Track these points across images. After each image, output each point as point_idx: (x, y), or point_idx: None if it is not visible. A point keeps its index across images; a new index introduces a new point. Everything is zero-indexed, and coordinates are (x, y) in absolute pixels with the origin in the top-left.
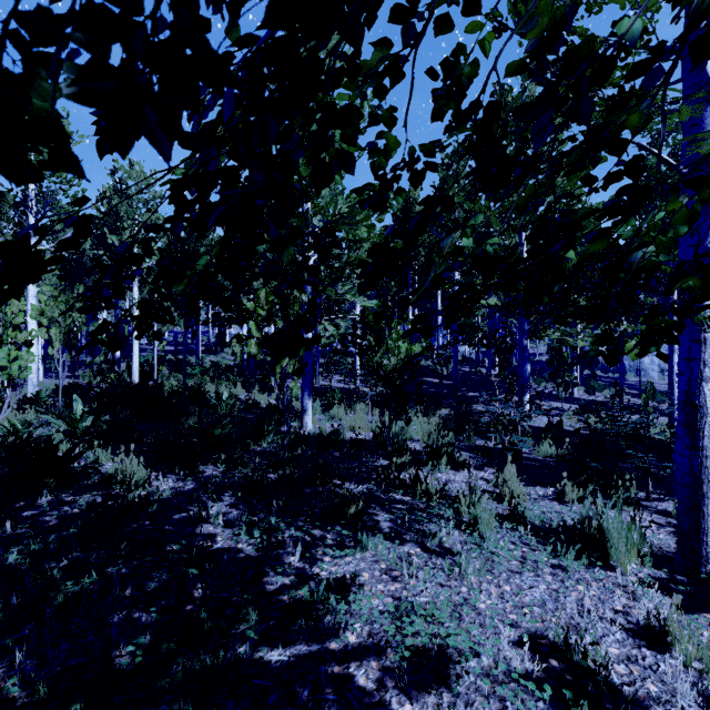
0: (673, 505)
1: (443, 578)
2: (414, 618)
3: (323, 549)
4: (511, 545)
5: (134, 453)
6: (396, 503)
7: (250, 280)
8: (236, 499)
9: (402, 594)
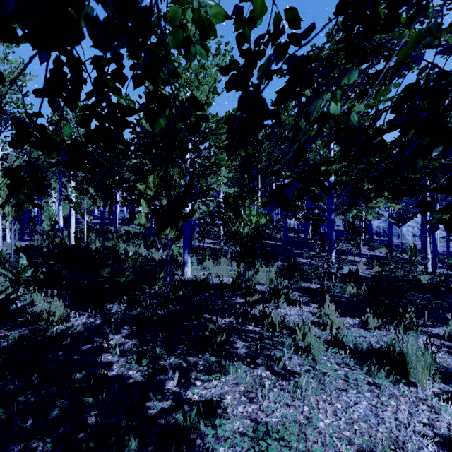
0: (444, 330)
1: (288, 398)
2: (269, 442)
3: (195, 374)
4: (336, 365)
5: (62, 295)
6: (250, 332)
7: (147, 174)
8: (132, 331)
9: (257, 414)
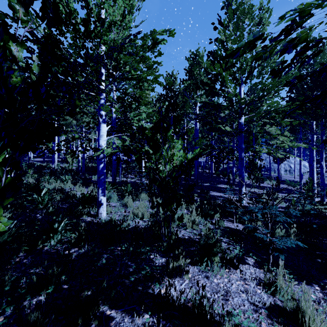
0: None
1: None
2: None
3: None
4: None
5: None
6: None
7: None
8: None
9: None
